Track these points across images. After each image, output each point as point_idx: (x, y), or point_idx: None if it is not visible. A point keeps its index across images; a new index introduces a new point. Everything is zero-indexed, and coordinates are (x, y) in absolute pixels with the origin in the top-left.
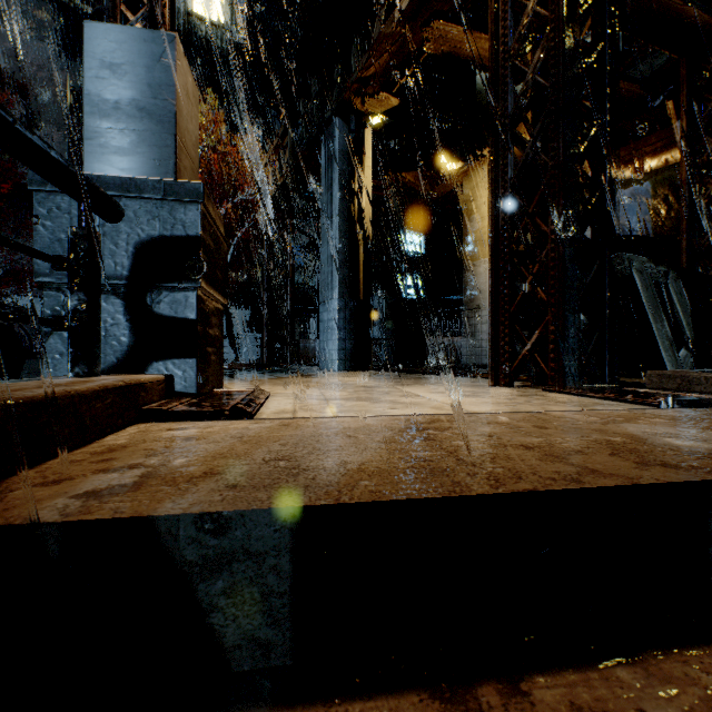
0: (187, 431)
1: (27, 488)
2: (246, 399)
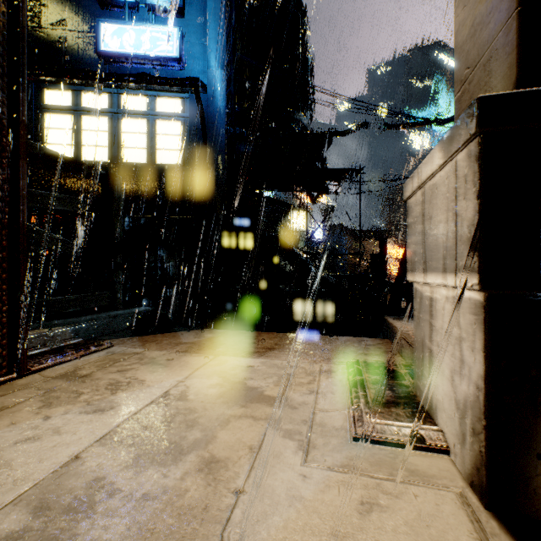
0: (373, 359)
1: (382, 342)
2: (357, 370)
